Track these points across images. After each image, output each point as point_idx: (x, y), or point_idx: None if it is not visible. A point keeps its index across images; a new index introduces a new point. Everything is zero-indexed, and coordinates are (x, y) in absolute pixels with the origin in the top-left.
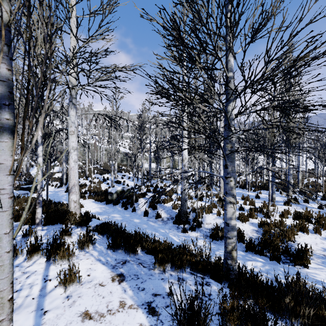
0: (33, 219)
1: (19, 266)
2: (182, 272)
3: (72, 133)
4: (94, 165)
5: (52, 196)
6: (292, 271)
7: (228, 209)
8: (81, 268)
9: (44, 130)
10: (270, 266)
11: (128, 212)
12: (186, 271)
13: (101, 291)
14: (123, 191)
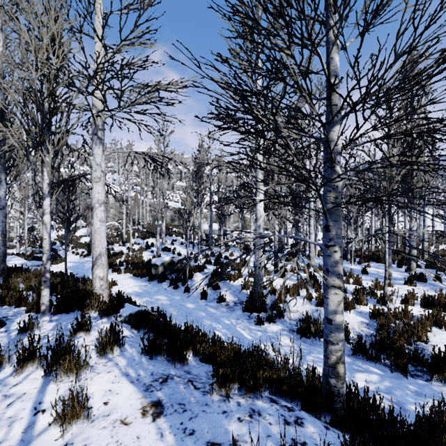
0: (40, 304)
1: (1, 384)
2: (258, 427)
3: (97, 180)
4: (134, 226)
5: (76, 269)
6: (428, 390)
7: (330, 296)
8: (95, 390)
9: (52, 175)
10: (392, 382)
11: (179, 293)
12: (263, 395)
13: (122, 434)
14: (172, 262)
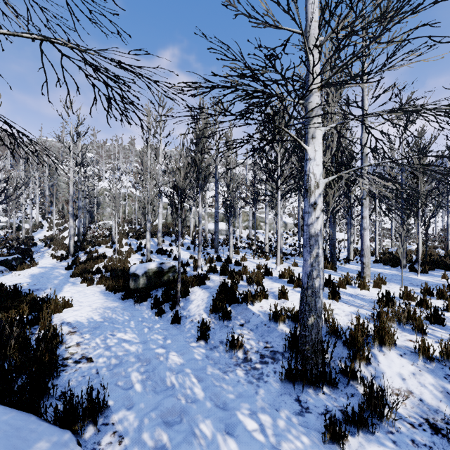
0: None
1: None
2: None
3: None
4: (132, 226)
5: (38, 278)
6: None
7: None
8: None
9: None
10: None
11: (162, 326)
12: None
13: None
14: (159, 270)
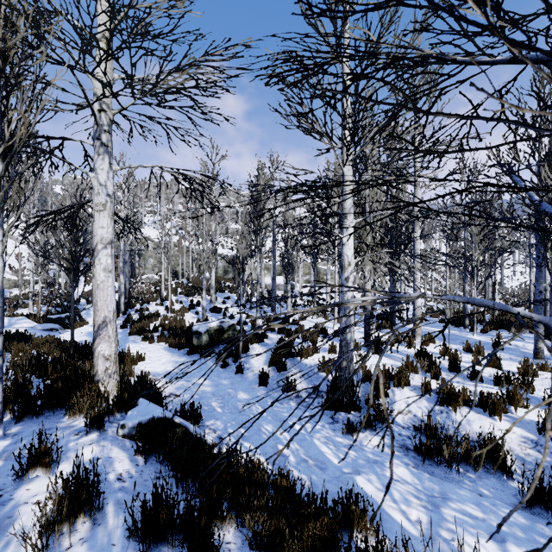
0: None
1: None
2: None
3: (101, 209)
4: (178, 280)
5: None
6: None
7: None
8: None
9: (3, 190)
10: None
11: (228, 375)
12: None
13: None
14: (220, 329)
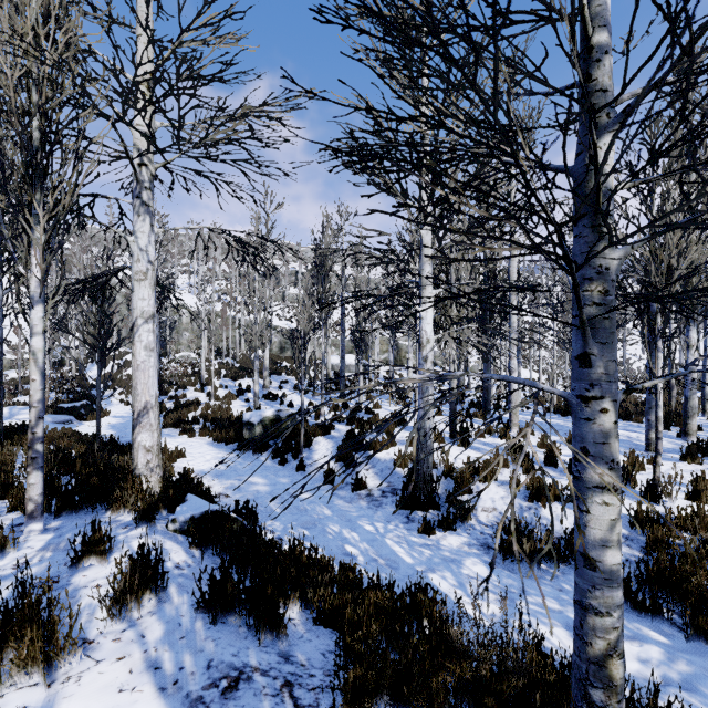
0: None
1: None
2: None
3: (141, 278)
4: (222, 359)
5: (122, 429)
6: None
7: (592, 508)
8: None
9: (46, 263)
10: (692, 664)
11: (287, 472)
12: None
13: None
14: (277, 419)
